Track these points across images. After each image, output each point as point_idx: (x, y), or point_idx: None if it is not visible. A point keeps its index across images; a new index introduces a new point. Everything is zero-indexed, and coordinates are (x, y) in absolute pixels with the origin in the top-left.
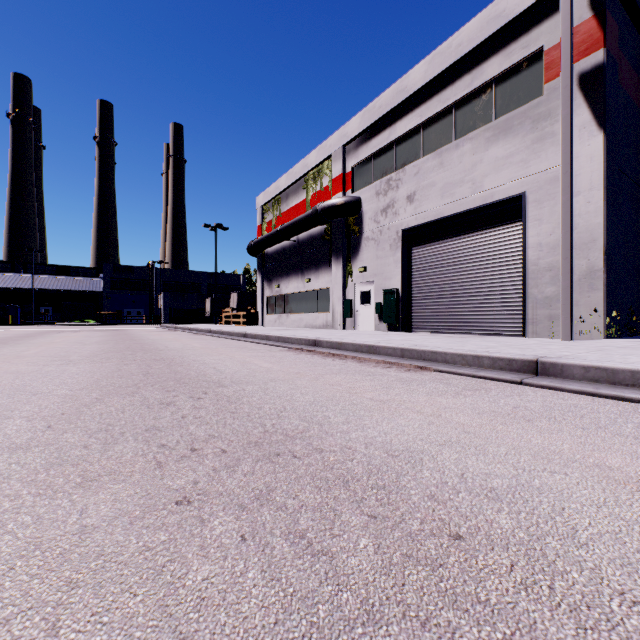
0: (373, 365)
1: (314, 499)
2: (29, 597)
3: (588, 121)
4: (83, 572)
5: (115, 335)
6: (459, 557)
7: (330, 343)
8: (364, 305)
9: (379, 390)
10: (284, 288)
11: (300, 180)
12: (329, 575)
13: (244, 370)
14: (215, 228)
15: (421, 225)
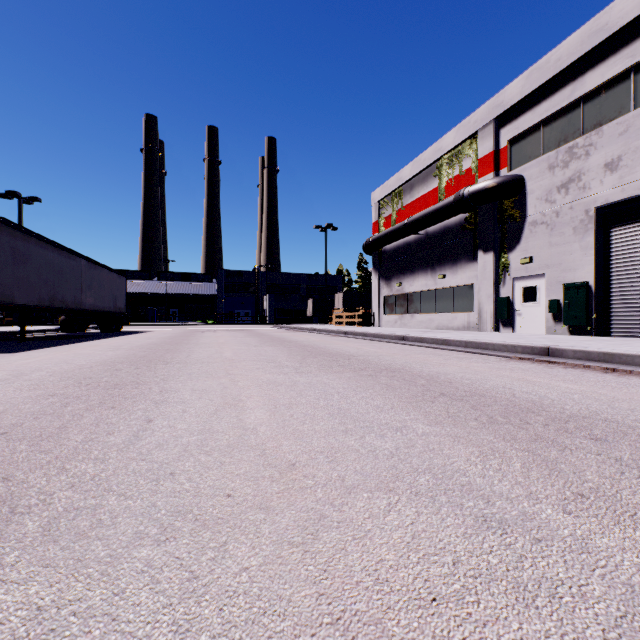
0: None
1: None
2: None
3: None
4: None
5: (257, 335)
6: None
7: (583, 353)
8: (528, 303)
9: None
10: (407, 286)
11: (429, 167)
12: None
13: (571, 395)
14: (325, 229)
15: (632, 198)
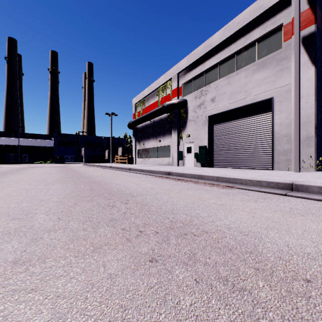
0: (203, 185)
1: (220, 259)
2: (105, 315)
3: (307, 61)
4: (125, 300)
5: (63, 169)
6: (316, 292)
7: (177, 173)
8: (188, 154)
9: (215, 199)
10: (146, 145)
11: (155, 91)
12: (254, 302)
13: (140, 188)
14: (111, 115)
15: (218, 113)
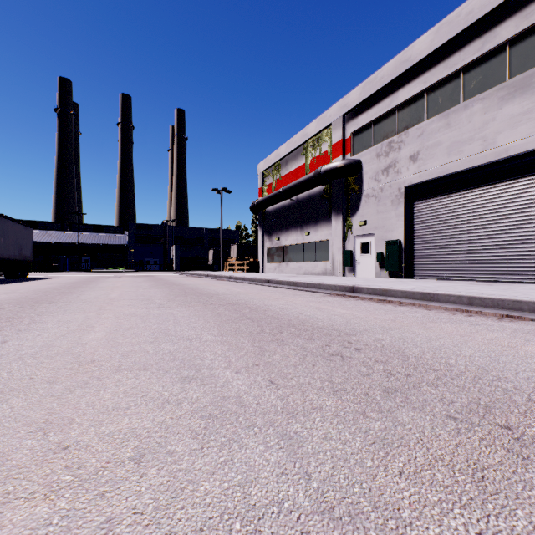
0: (449, 313)
1: None
2: None
3: None
4: None
5: (154, 280)
6: None
7: (372, 290)
8: (364, 255)
9: (529, 343)
10: (283, 240)
11: (299, 147)
12: None
13: (333, 316)
14: (221, 191)
15: (425, 182)
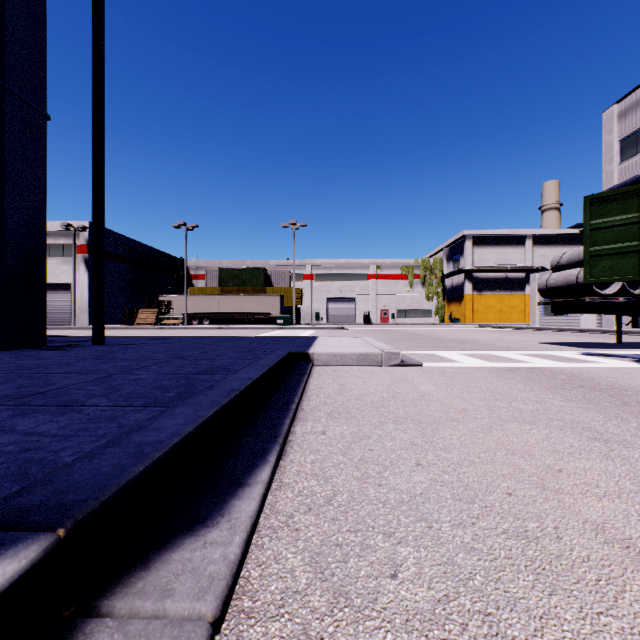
0: None
1: None
2: None
3: (86, 270)
4: None
5: None
6: None
7: None
8: None
9: None
10: None
11: None
12: None
13: None
14: None
15: None
